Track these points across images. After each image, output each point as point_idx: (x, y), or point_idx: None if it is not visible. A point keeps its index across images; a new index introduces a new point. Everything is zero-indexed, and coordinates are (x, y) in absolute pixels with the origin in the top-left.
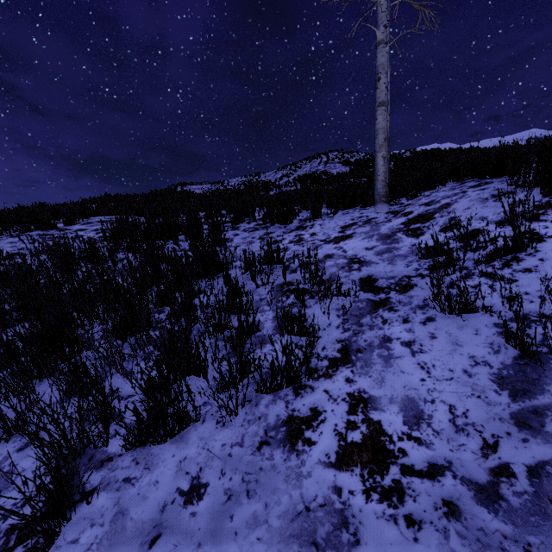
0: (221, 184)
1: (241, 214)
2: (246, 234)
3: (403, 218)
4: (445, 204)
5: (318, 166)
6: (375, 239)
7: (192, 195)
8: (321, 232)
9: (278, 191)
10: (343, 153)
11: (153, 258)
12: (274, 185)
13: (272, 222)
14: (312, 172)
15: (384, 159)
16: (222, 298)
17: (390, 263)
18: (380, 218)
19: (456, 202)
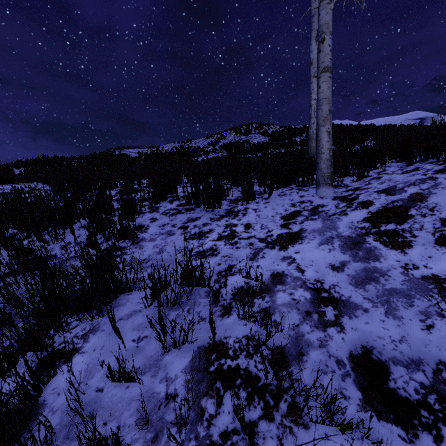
0: (156, 148)
1: (163, 190)
2: (165, 219)
3: (363, 211)
4: (416, 195)
5: (241, 136)
6: (338, 246)
7: (128, 159)
8: (258, 223)
9: (206, 156)
10: (262, 125)
11: (3, 282)
12: (203, 151)
13: (198, 204)
14: (236, 140)
15: (329, 135)
16: (96, 386)
17: (389, 312)
18: (330, 207)
19: (432, 193)
